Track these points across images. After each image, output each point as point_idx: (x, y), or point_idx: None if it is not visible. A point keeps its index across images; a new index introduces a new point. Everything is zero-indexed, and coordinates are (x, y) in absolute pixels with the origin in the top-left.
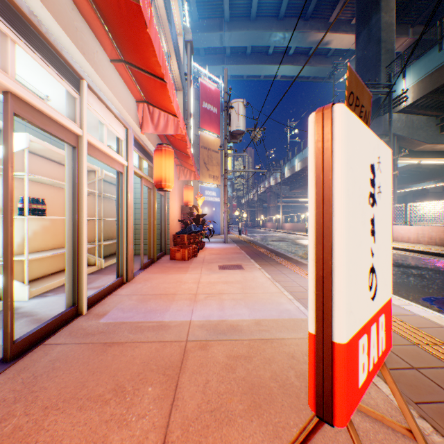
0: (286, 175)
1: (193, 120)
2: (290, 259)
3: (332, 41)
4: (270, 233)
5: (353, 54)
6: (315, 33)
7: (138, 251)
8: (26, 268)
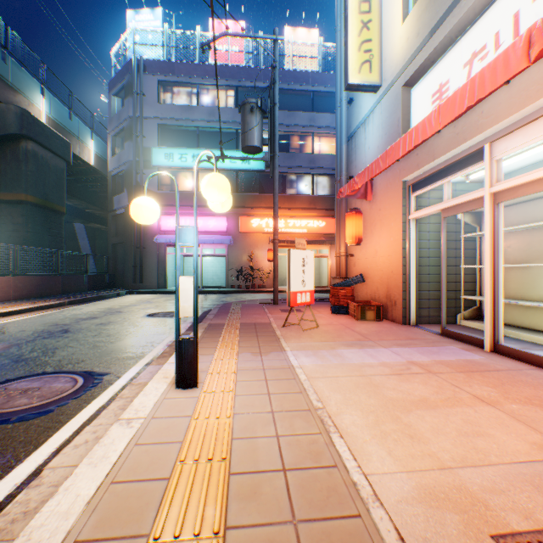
0: None
1: None
2: None
3: None
4: None
5: None
6: None
7: None
8: None
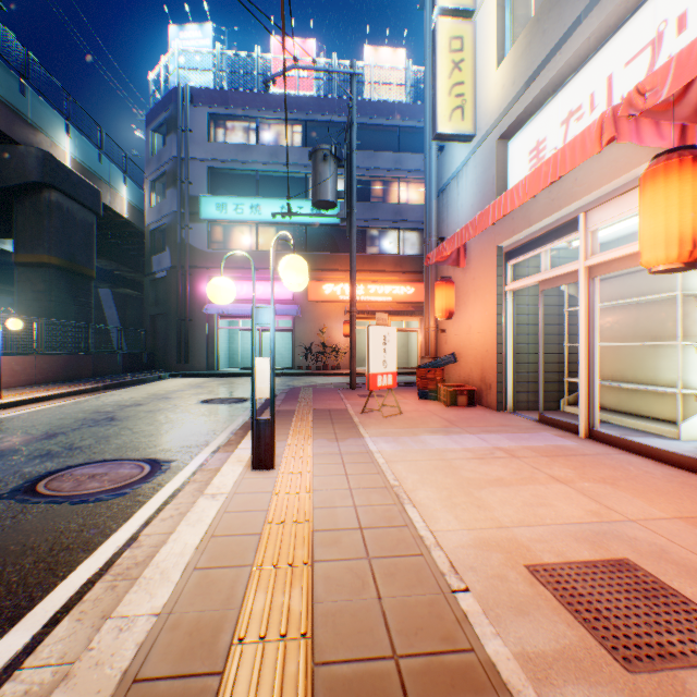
0: None
1: None
2: None
3: None
4: None
5: None
6: None
7: None
8: None
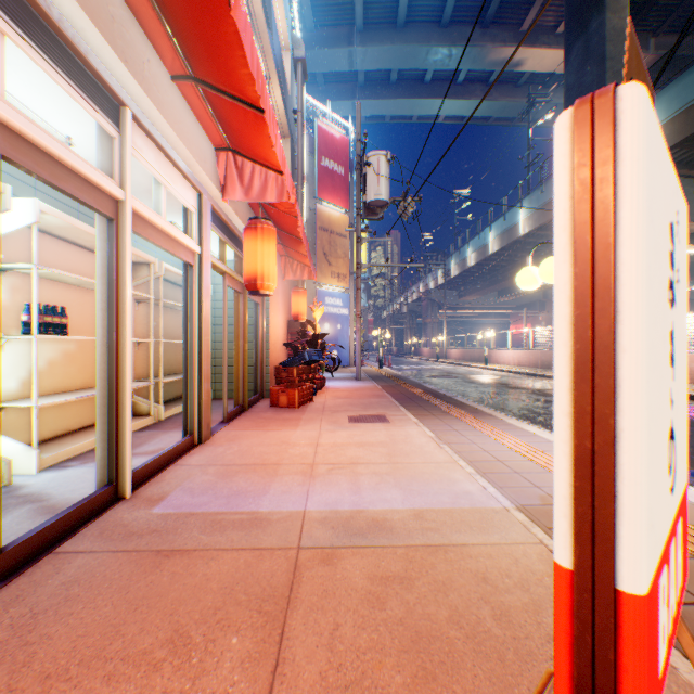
0: (452, 274)
1: (306, 186)
2: (463, 407)
3: (526, 60)
4: (428, 364)
5: (559, 81)
6: (499, 48)
7: (219, 393)
8: (33, 420)
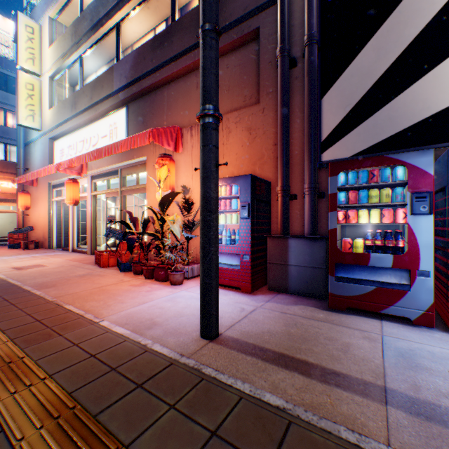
0: None
1: None
2: None
3: None
4: None
5: None
6: None
7: None
8: None
